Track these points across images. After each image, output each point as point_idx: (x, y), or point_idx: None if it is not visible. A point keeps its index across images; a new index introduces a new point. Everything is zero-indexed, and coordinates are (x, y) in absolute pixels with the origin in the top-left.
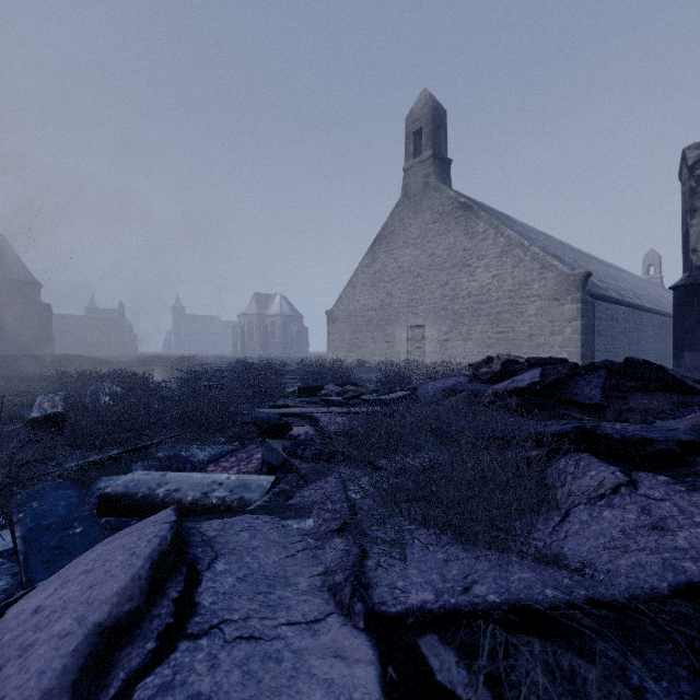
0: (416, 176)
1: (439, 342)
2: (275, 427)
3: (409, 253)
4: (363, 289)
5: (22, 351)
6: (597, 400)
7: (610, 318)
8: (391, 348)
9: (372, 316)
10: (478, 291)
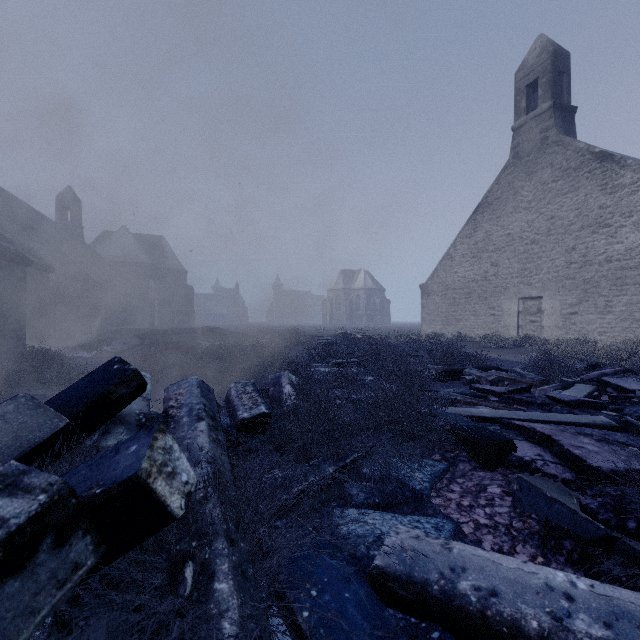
0: (529, 133)
1: (562, 316)
2: (496, 445)
3: (520, 218)
4: (462, 260)
5: (175, 322)
6: None
7: None
8: (496, 321)
9: (473, 288)
10: (623, 255)
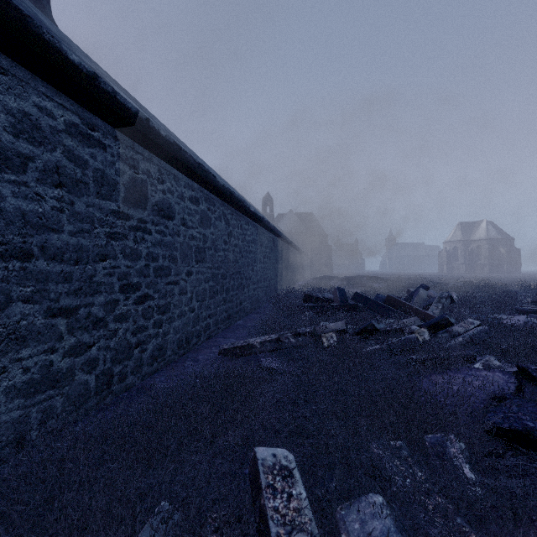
0: None
1: None
2: (529, 311)
3: None
4: None
5: (321, 271)
6: None
7: None
8: None
9: None
10: None
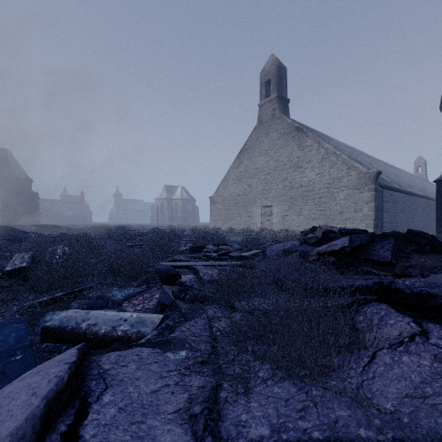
0: (266, 110)
1: (281, 217)
2: (169, 276)
3: (262, 159)
4: (233, 182)
5: (20, 222)
6: (389, 259)
7: (393, 201)
8: (250, 220)
9: (238, 200)
10: (307, 184)
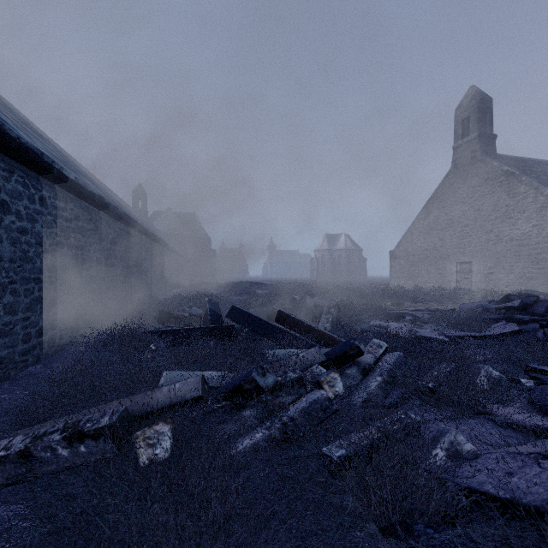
0: (464, 152)
1: (484, 275)
2: (399, 315)
3: (458, 209)
4: (419, 235)
5: (204, 277)
6: (542, 312)
7: None
8: (442, 278)
9: (426, 255)
10: (519, 237)
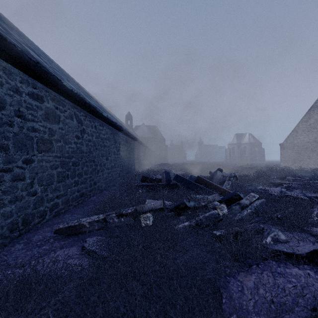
0: None
1: None
2: (279, 184)
3: None
4: (302, 132)
5: (161, 160)
6: None
7: None
8: None
9: (308, 146)
10: None
